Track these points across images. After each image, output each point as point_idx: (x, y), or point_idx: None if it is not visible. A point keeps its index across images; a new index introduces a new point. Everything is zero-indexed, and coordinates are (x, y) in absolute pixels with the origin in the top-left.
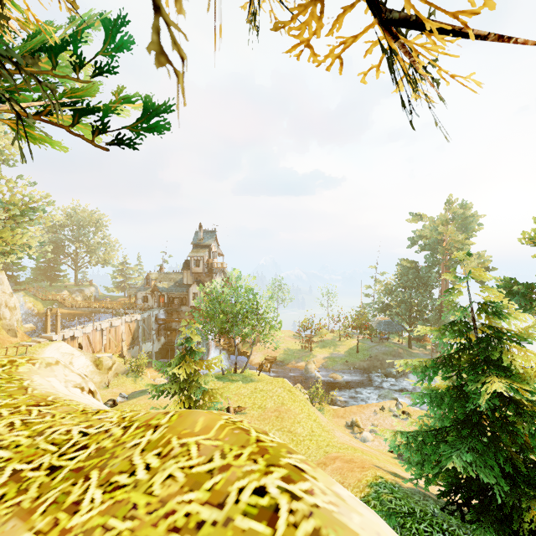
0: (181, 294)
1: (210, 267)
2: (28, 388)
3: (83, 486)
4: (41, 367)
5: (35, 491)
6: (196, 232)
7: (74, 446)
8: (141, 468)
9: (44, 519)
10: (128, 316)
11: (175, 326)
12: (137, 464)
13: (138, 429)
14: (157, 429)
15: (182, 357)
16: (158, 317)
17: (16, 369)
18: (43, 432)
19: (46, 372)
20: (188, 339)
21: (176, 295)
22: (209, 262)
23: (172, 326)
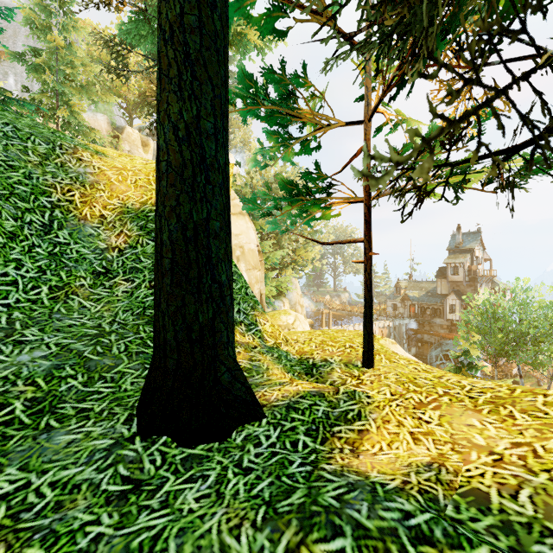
0: (434, 305)
1: (473, 275)
2: (397, 353)
3: (505, 409)
4: (389, 343)
5: (469, 403)
6: (452, 235)
7: (472, 390)
8: (552, 413)
9: (493, 416)
10: (380, 322)
11: (427, 338)
12: (546, 410)
13: (524, 392)
14: (546, 396)
15: (459, 369)
16: (408, 327)
17: (378, 341)
18: (441, 377)
19: (393, 347)
20: (464, 351)
21: (428, 305)
22: (471, 269)
23: (424, 338)
